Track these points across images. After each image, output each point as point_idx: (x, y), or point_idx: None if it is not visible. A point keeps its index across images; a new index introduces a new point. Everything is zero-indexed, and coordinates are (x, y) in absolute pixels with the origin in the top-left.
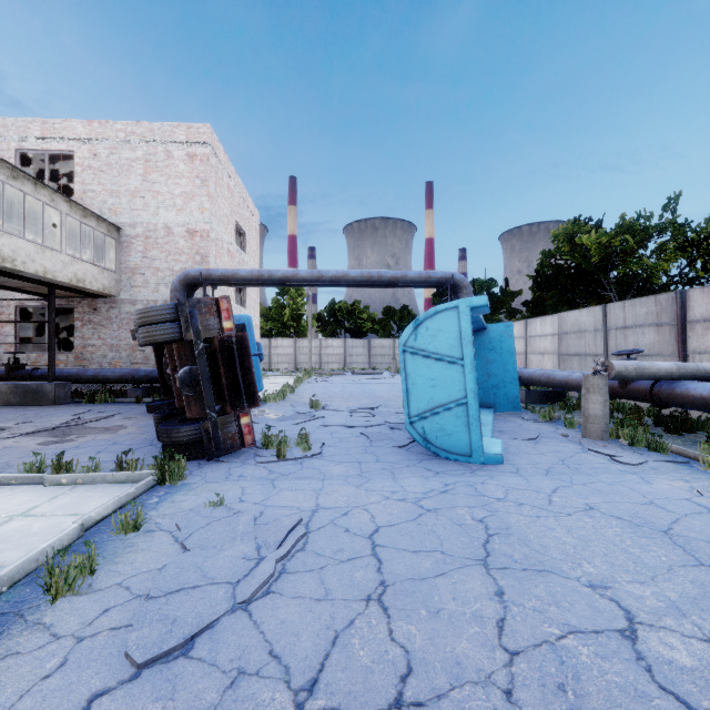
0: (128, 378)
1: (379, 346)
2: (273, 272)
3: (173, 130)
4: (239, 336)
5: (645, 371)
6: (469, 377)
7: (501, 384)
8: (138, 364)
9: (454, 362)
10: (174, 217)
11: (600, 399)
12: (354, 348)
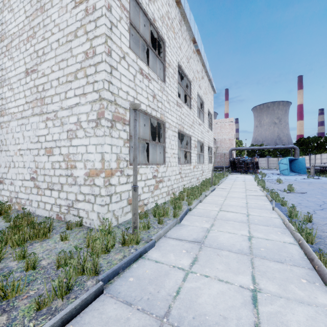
0: (221, 167)
1: (272, 160)
2: (249, 147)
3: (226, 120)
4: (257, 161)
5: (320, 166)
6: (288, 166)
7: (302, 169)
8: (219, 165)
9: (286, 164)
10: (226, 137)
11: (312, 170)
12: (261, 161)
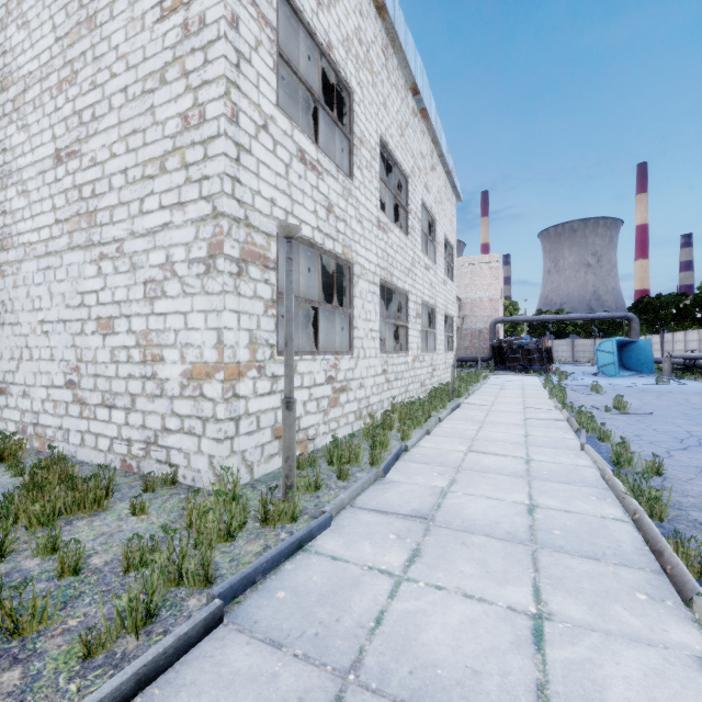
0: (473, 360)
1: (581, 345)
2: (534, 317)
3: (483, 258)
4: (549, 347)
5: (684, 356)
6: (615, 357)
7: (644, 363)
8: (468, 355)
9: (611, 353)
10: (483, 294)
11: (667, 365)
12: (559, 346)
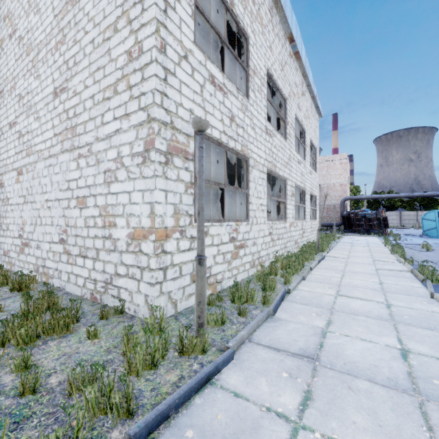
0: (328, 225)
1: (407, 215)
2: (373, 196)
3: (335, 156)
4: (385, 216)
5: None
6: (437, 223)
7: None
8: (325, 222)
9: (433, 221)
10: (336, 181)
11: None
12: (390, 216)
